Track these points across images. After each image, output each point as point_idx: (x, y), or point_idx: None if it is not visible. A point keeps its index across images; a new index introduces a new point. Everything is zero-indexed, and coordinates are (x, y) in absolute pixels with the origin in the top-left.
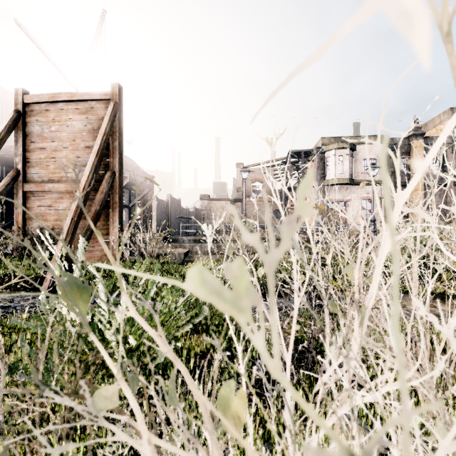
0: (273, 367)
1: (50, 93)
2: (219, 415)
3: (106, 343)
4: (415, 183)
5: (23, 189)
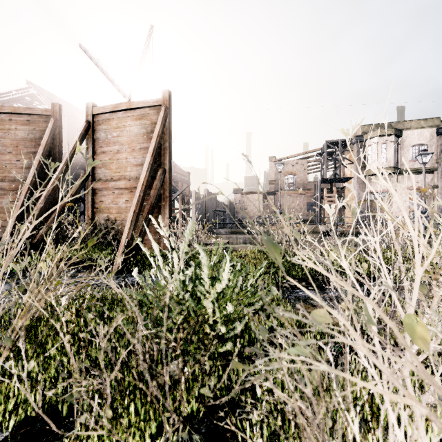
0: None
1: (113, 104)
2: None
3: (202, 310)
4: None
5: (92, 187)
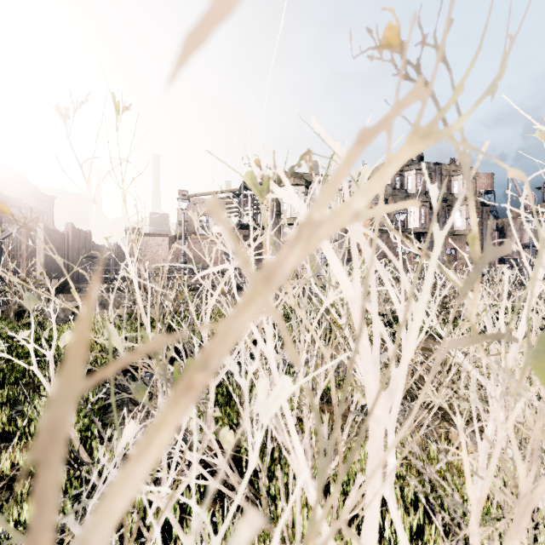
0: None
1: None
2: None
3: None
4: None
5: None
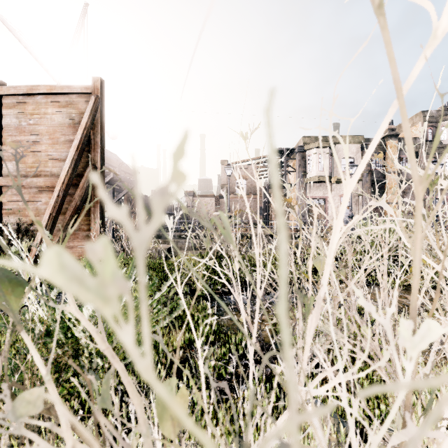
0: (144, 368)
1: (29, 85)
2: (81, 428)
3: (75, 340)
4: (362, 170)
5: None
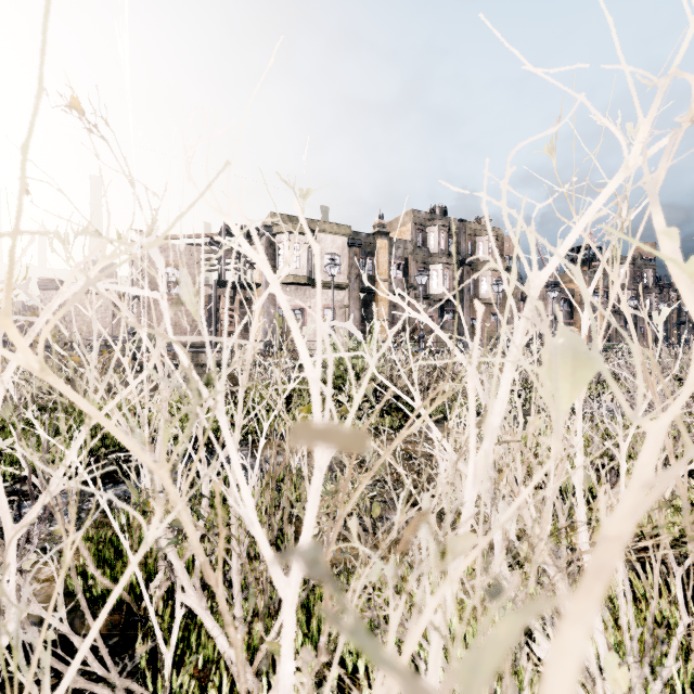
0: None
1: None
2: None
3: None
4: None
5: None
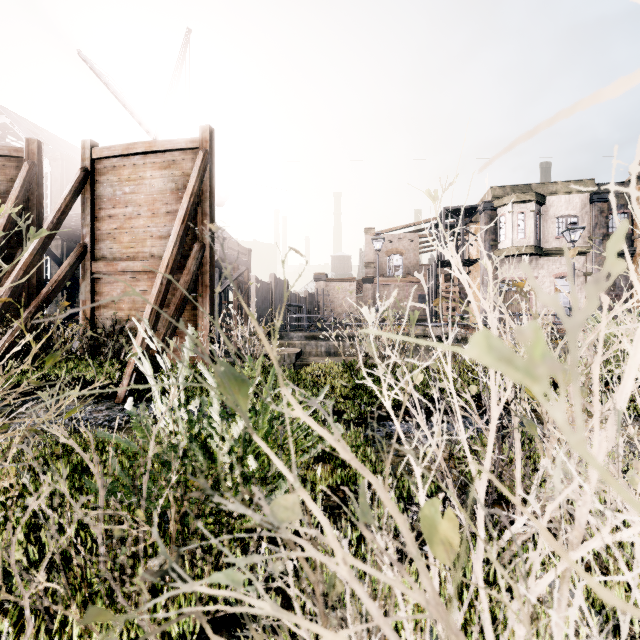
0: (575, 442)
1: (124, 144)
2: (508, 494)
3: (216, 465)
4: None
5: (92, 269)
